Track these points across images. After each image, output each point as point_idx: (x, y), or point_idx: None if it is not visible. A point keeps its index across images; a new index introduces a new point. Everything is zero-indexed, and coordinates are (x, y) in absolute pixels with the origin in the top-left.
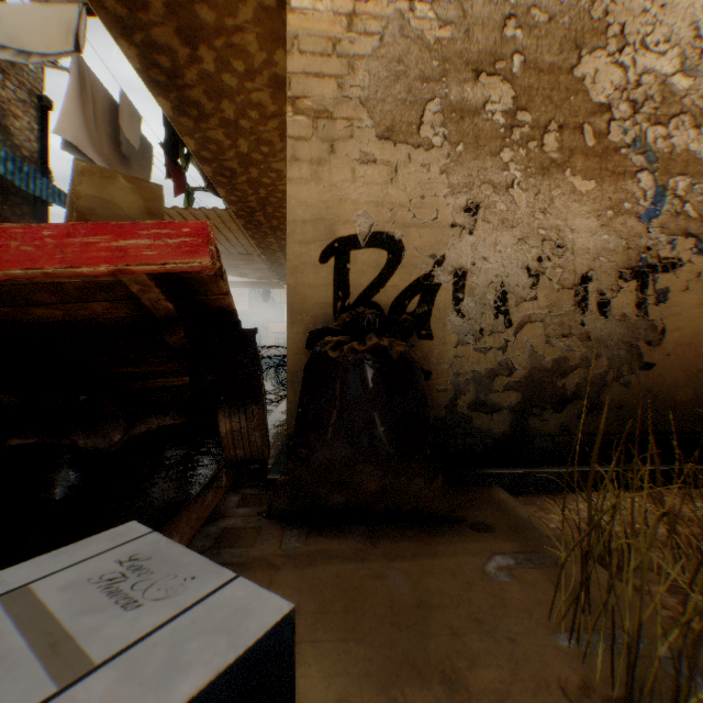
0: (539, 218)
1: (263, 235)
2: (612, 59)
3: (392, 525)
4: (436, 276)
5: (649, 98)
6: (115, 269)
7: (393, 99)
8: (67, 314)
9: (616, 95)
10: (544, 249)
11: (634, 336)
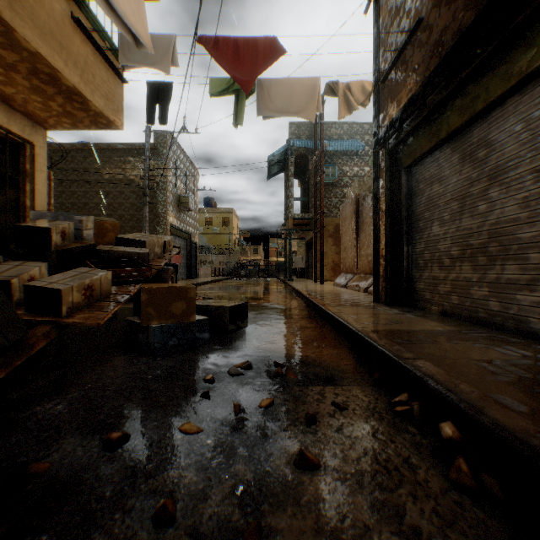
0: None
1: None
2: None
3: None
4: None
5: None
6: None
7: None
8: None
9: None
10: None
11: None
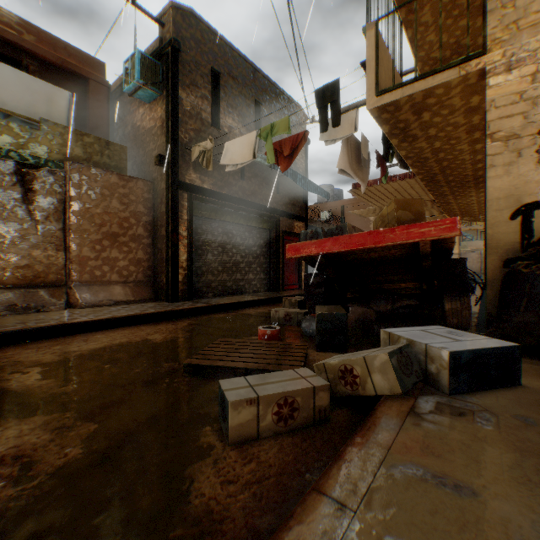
0: None
1: (437, 187)
2: None
3: None
4: None
5: None
6: (420, 240)
7: None
8: (378, 255)
9: None
10: None
11: None
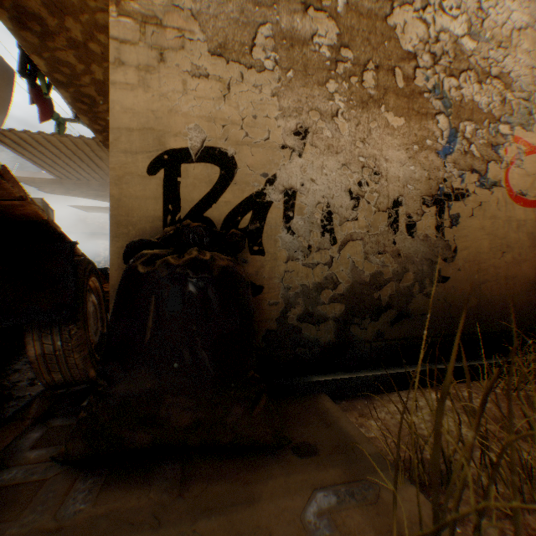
0: (360, 146)
1: None
2: (418, 15)
3: (211, 457)
4: (268, 194)
5: (446, 53)
6: None
7: (226, 17)
8: None
9: (421, 46)
10: (363, 175)
11: (434, 254)
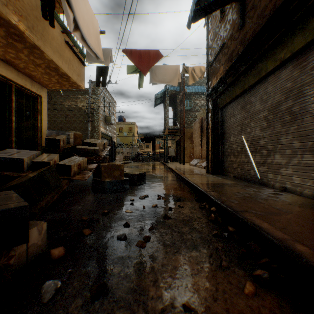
0: None
1: None
2: None
3: None
4: None
5: None
6: None
7: None
8: None
9: None
10: None
11: None
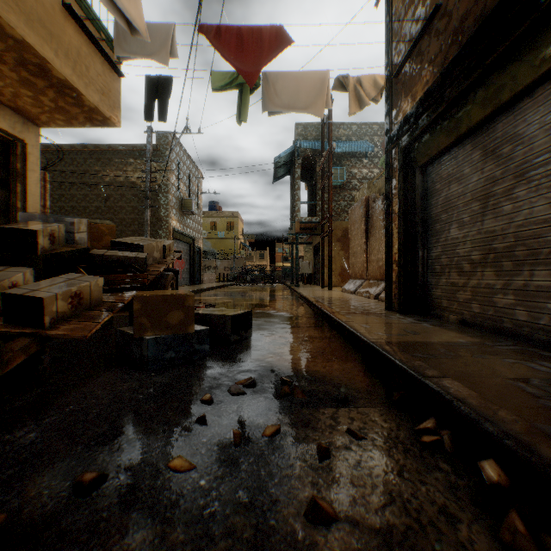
0: None
1: None
2: None
3: None
4: None
5: None
6: None
7: None
8: None
9: None
10: None
11: None
